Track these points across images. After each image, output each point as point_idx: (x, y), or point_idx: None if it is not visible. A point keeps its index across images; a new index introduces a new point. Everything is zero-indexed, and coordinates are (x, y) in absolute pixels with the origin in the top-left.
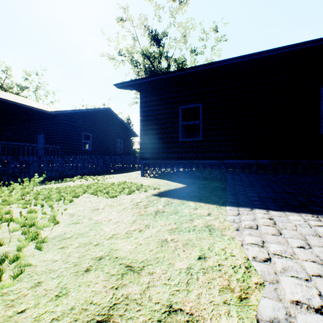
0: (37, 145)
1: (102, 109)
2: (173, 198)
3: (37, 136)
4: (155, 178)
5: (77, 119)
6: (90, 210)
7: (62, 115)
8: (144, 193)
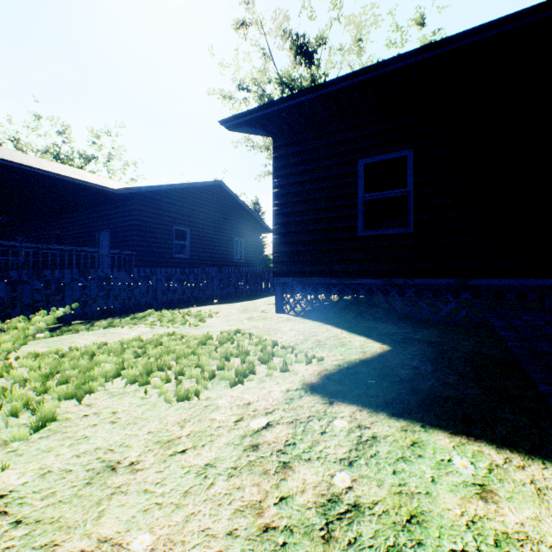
0: (94, 249)
1: (208, 183)
2: (371, 407)
3: (98, 233)
4: (305, 318)
5: (165, 202)
6: (82, 477)
7: (137, 196)
8: (279, 376)
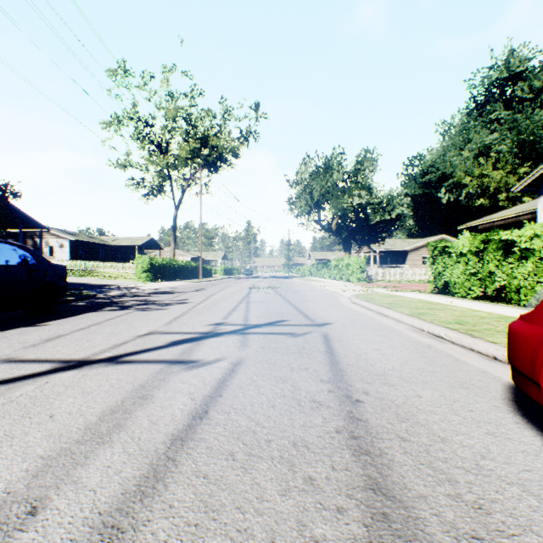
0: None
1: None
2: None
3: None
4: None
5: None
6: None
7: None
8: None
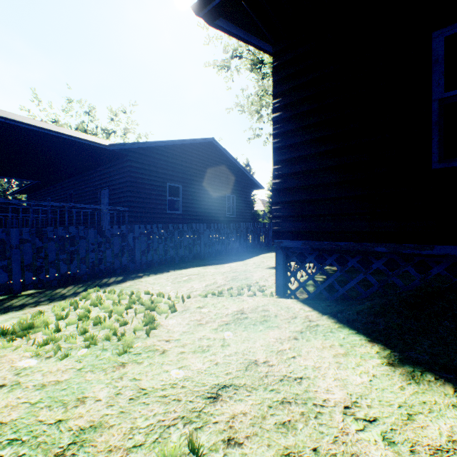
0: (86, 205)
1: (200, 141)
2: None
3: (100, 191)
4: (343, 323)
5: (158, 159)
6: None
7: (130, 153)
8: None
